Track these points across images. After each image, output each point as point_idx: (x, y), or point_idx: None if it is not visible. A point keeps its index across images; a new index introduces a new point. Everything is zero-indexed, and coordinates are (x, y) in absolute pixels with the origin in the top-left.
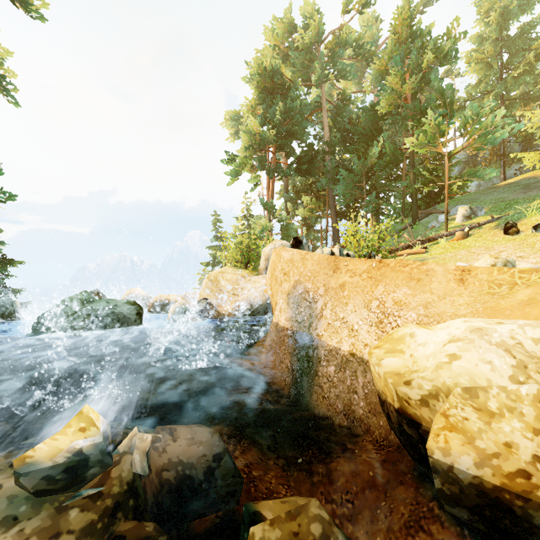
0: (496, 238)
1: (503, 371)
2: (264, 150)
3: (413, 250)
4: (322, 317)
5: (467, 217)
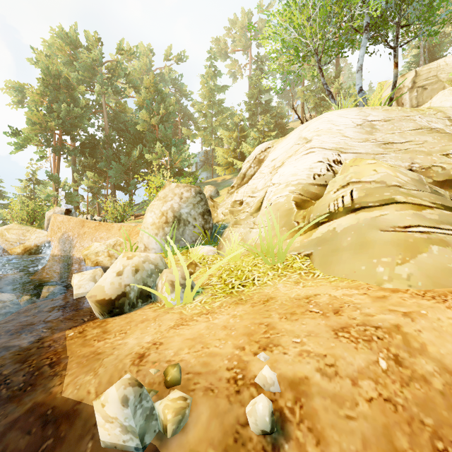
0: None
1: (104, 248)
2: (50, 132)
3: None
4: (75, 247)
5: None
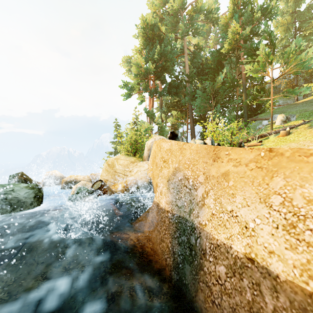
0: None
1: None
2: (147, 78)
3: (251, 143)
4: (204, 206)
5: (284, 121)
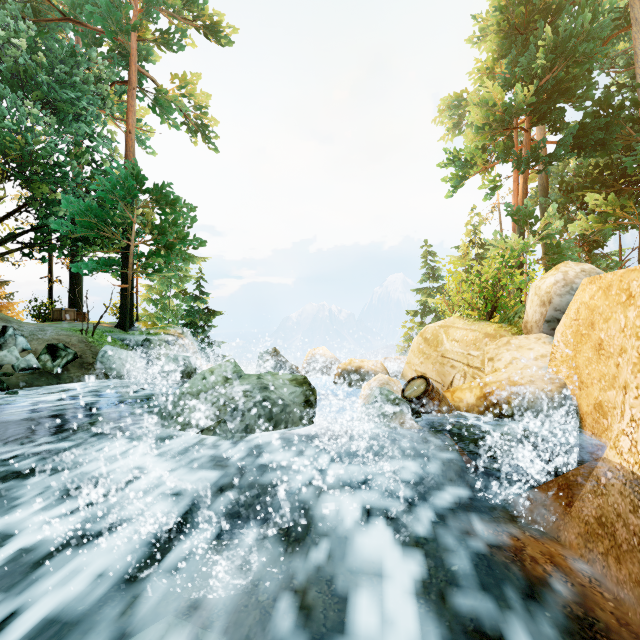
0: None
1: None
2: (509, 129)
3: None
4: None
5: None
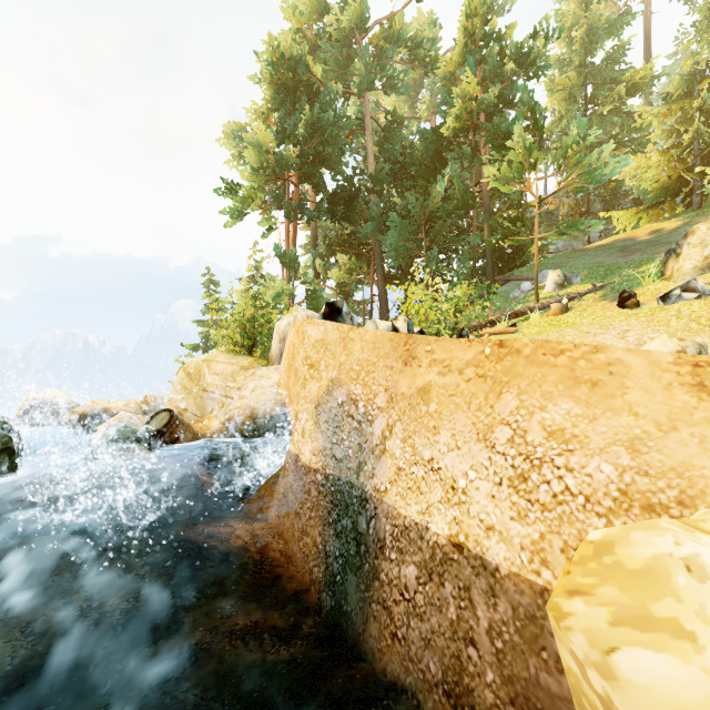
0: (609, 312)
1: None
2: (281, 179)
3: (497, 328)
4: (385, 454)
5: (560, 285)
